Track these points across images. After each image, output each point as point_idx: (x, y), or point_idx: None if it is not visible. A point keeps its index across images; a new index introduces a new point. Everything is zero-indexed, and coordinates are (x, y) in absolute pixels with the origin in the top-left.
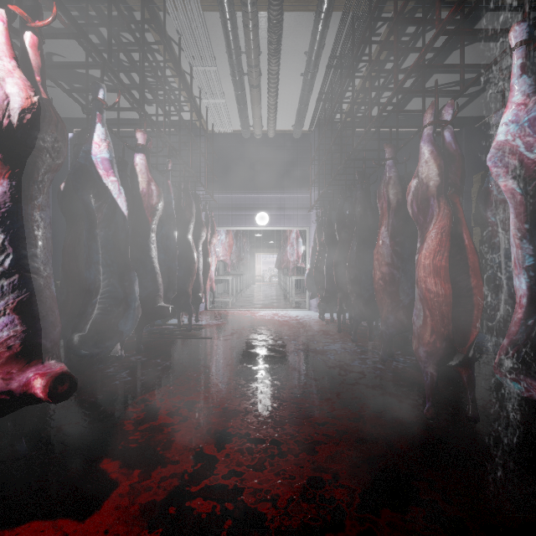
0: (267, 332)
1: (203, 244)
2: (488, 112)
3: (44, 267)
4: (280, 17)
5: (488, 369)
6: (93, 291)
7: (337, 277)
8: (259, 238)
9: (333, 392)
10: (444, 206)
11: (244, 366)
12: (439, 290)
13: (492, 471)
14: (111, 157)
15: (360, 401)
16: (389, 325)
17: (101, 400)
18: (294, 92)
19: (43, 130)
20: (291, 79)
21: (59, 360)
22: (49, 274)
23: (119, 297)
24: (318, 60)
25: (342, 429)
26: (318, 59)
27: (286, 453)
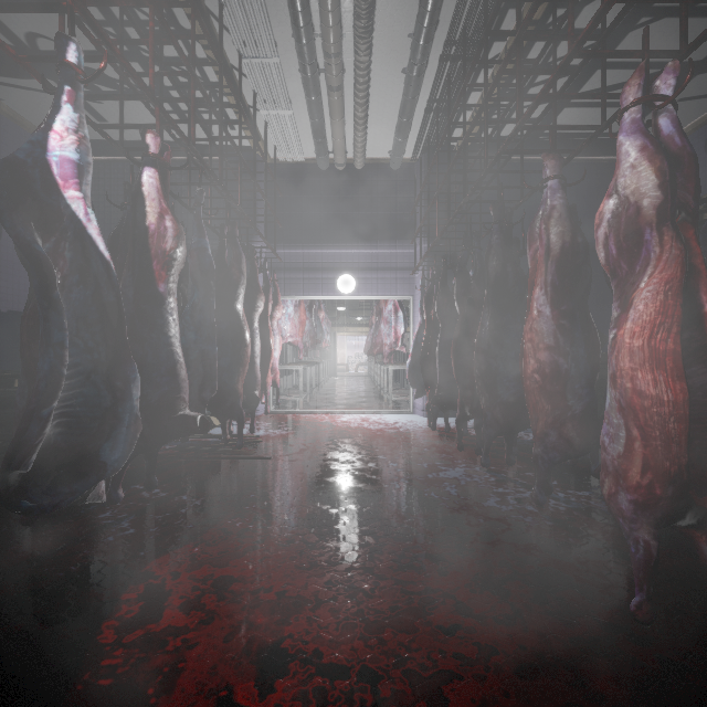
0: (353, 447)
1: (260, 320)
2: None
3: None
4: None
5: None
6: (39, 396)
7: (458, 367)
8: (342, 313)
9: (462, 559)
10: (667, 243)
11: (316, 507)
12: (662, 393)
13: None
14: (81, 159)
15: (510, 578)
16: (551, 446)
17: (75, 576)
18: (392, 99)
19: None
20: (387, 78)
21: None
22: None
23: (100, 404)
24: (429, 46)
25: (488, 641)
26: (429, 43)
27: (389, 703)
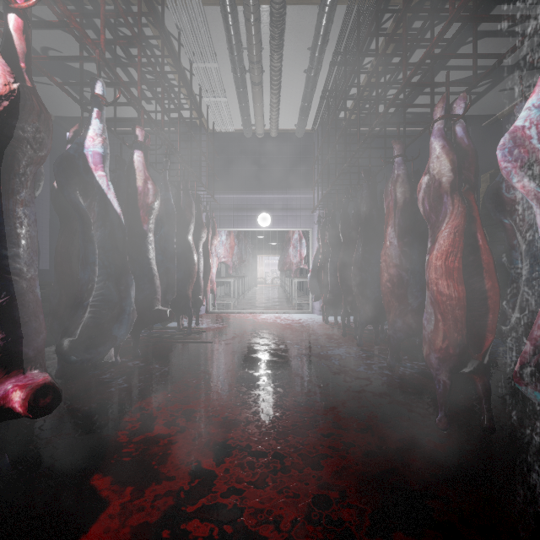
0: (269, 335)
1: (203, 246)
2: (496, 111)
3: (27, 269)
4: (282, 10)
5: (499, 375)
6: (84, 295)
7: (342, 279)
8: (261, 239)
9: (339, 400)
10: (457, 204)
11: (245, 372)
12: (452, 293)
13: (512, 488)
14: (105, 152)
15: (367, 410)
16: (396, 329)
17: (95, 409)
18: (297, 90)
19: (25, 119)
20: (293, 76)
21: (43, 370)
22: (33, 276)
23: (113, 301)
24: (322, 56)
25: (349, 441)
26: (322, 54)
27: (290, 468)
